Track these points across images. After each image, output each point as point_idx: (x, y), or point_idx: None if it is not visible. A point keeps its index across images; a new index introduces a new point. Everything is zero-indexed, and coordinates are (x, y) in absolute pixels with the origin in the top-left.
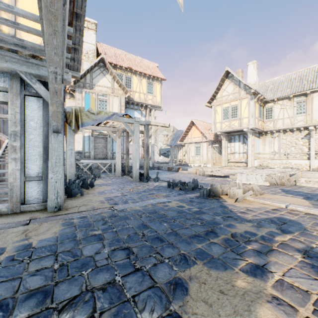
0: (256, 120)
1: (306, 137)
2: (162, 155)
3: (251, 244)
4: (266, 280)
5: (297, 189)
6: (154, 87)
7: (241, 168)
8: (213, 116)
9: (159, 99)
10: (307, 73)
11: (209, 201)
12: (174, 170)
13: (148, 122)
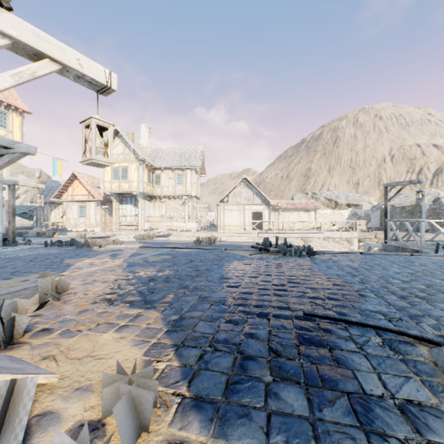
0: (146, 185)
1: (184, 204)
2: (20, 216)
3: (94, 255)
4: (93, 257)
5: (149, 241)
6: (10, 119)
7: (132, 231)
8: (102, 173)
9: (19, 138)
10: (185, 151)
11: (83, 249)
12: (48, 235)
13: (16, 182)
